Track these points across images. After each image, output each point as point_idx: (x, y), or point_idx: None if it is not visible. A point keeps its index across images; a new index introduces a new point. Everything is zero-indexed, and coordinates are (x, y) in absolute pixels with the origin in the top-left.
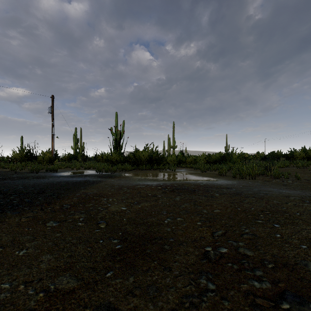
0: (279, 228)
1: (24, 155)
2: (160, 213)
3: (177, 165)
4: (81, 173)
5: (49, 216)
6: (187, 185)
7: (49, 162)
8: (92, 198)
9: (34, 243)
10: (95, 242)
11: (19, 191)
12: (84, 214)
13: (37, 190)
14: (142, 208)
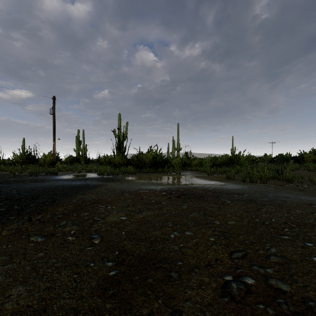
0: (313, 248)
1: (25, 158)
2: (165, 224)
3: (181, 168)
4: (82, 176)
5: (35, 229)
6: (194, 190)
7: (51, 164)
8: (89, 205)
9: (8, 267)
10: (85, 266)
11: (11, 197)
12: (77, 225)
13: (31, 195)
14: (144, 218)
